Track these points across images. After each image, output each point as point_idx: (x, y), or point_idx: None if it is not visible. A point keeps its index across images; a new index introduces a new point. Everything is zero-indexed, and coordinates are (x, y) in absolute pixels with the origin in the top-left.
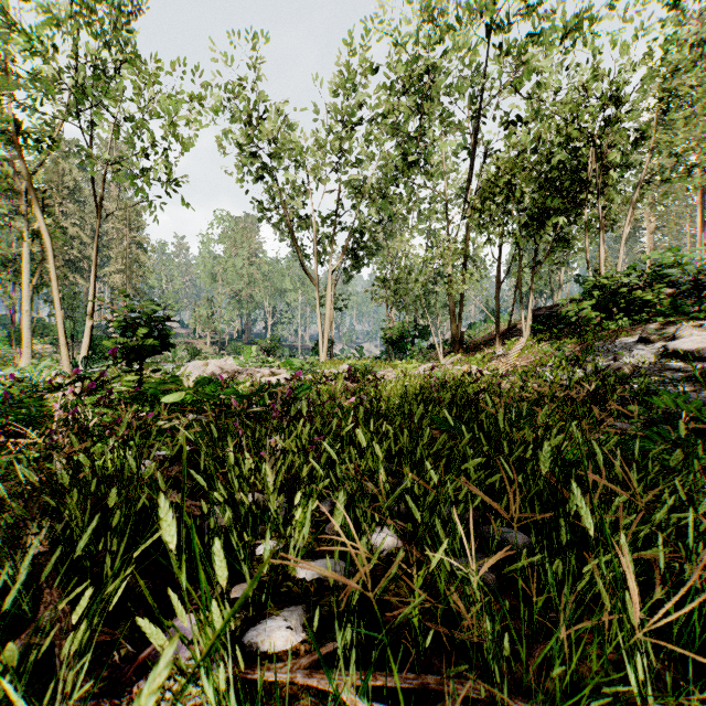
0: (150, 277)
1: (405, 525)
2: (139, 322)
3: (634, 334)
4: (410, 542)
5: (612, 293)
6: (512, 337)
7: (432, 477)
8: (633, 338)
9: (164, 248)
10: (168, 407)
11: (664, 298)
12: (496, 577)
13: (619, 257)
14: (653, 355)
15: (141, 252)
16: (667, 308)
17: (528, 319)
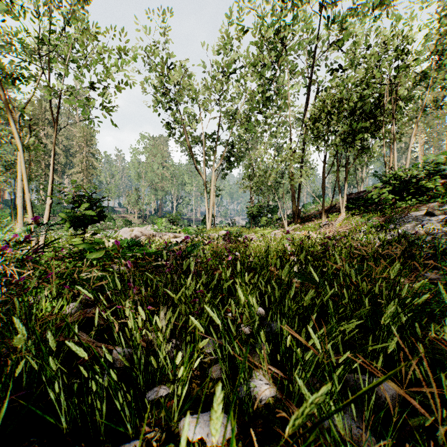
0: (99, 175)
1: (279, 372)
2: (82, 201)
3: (420, 210)
4: (288, 396)
5: (403, 183)
6: (332, 212)
7: (317, 344)
8: (420, 212)
9: (108, 157)
10: (98, 260)
11: (438, 186)
12: (375, 438)
13: (407, 158)
14: (438, 224)
15: (94, 159)
16: (443, 192)
17: (344, 200)
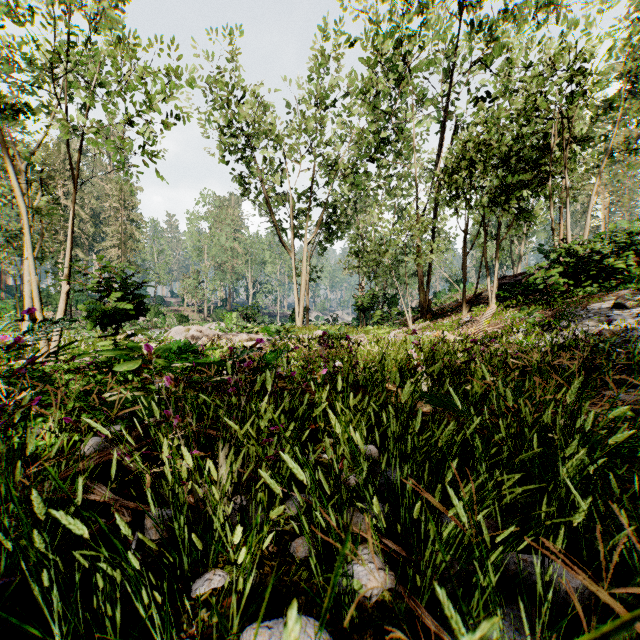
0: (143, 251)
1: (399, 550)
2: (113, 287)
3: (606, 300)
4: (413, 591)
5: (580, 261)
6: (477, 304)
7: (461, 514)
8: (605, 304)
9: (156, 225)
10: (134, 374)
11: (630, 265)
12: None
13: (586, 226)
14: (632, 321)
15: (135, 228)
16: (639, 274)
17: (495, 287)
